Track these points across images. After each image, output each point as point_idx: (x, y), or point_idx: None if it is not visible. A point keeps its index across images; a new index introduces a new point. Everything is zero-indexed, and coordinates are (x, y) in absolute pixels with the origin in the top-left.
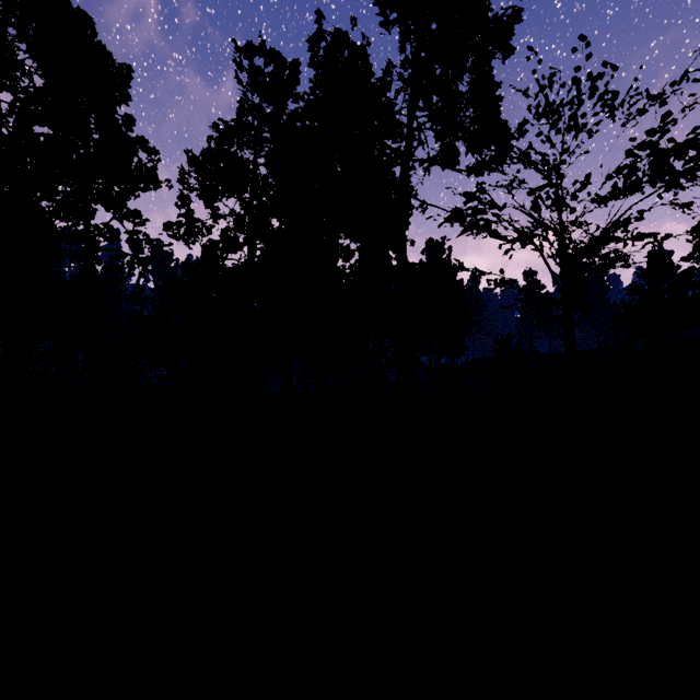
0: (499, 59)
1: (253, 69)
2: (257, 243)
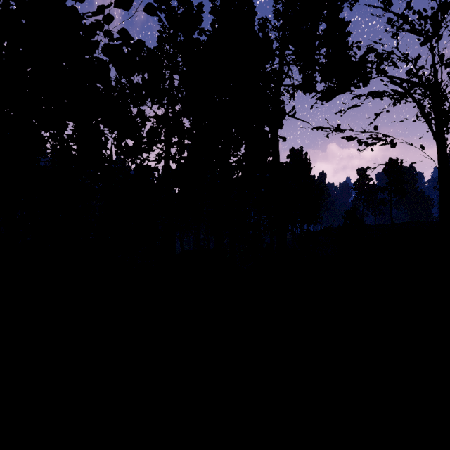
0: (347, 6)
1: (169, 8)
2: (172, 136)
